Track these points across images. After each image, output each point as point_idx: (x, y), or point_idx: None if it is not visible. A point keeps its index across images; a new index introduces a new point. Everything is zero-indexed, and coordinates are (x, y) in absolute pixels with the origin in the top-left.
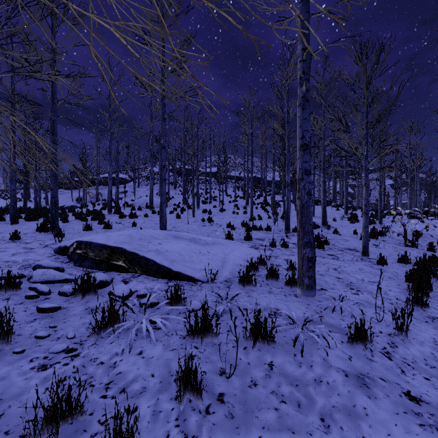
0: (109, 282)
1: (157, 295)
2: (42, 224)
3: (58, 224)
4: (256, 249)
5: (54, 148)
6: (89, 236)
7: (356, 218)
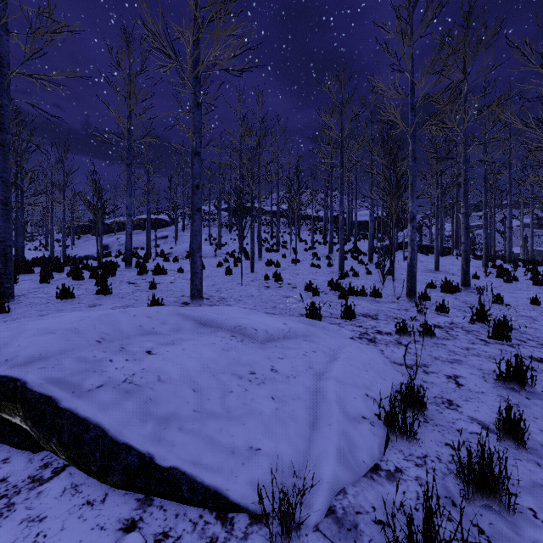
0: None
1: None
2: None
3: (11, 287)
4: (372, 343)
5: (2, 155)
6: None
7: (508, 274)
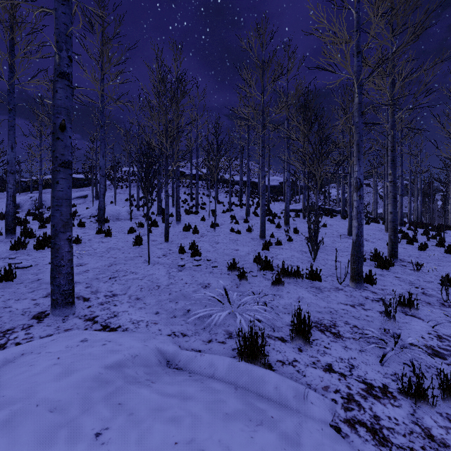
0: None
1: None
2: None
3: None
4: None
5: None
6: None
7: (414, 239)
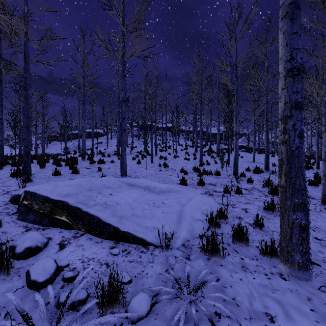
0: (40, 247)
1: (92, 275)
2: (16, 169)
3: (30, 169)
4: (210, 196)
5: (26, 102)
6: (41, 185)
7: None
